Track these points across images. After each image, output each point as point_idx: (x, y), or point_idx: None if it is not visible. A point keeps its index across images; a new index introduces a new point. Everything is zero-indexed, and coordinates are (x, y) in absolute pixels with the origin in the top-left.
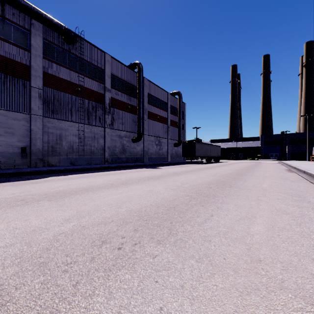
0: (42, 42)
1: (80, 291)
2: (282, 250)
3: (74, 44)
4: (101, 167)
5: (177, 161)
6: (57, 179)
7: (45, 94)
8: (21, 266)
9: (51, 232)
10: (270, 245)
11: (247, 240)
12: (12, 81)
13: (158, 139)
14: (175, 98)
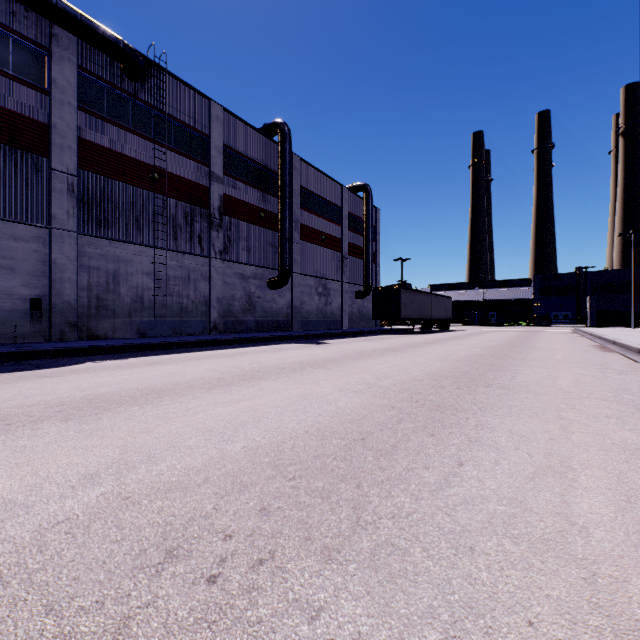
0: (76, 76)
1: None
2: None
3: (145, 81)
4: (202, 340)
5: (363, 328)
6: (101, 368)
7: (82, 186)
8: None
9: (35, 517)
10: None
11: (574, 546)
12: (10, 156)
13: (323, 283)
14: (359, 199)
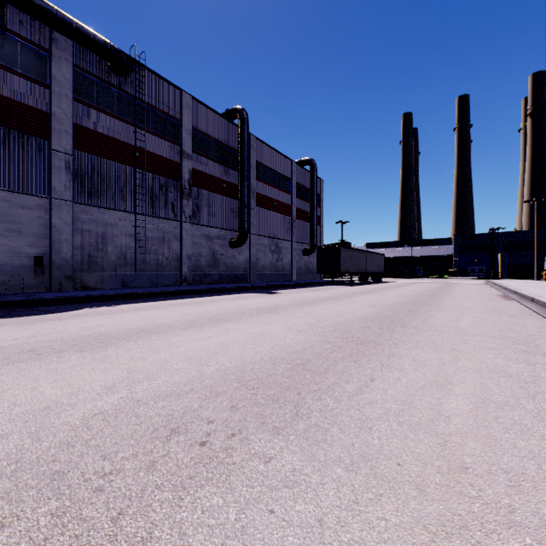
0: (71, 72)
1: (125, 532)
2: (505, 447)
3: (128, 75)
4: (176, 290)
5: (309, 280)
6: (97, 313)
7: (77, 163)
8: (16, 479)
9: (79, 411)
10: (482, 437)
11: (438, 426)
12: (19, 139)
13: (275, 242)
14: (305, 171)
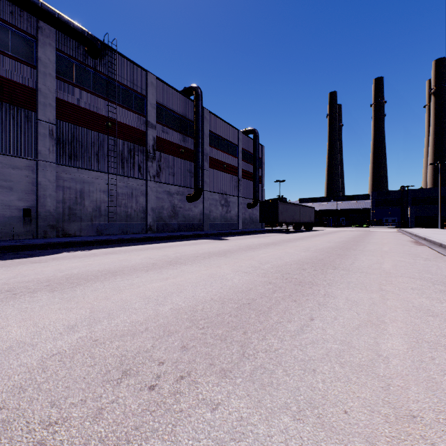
0: (54, 55)
1: None
2: None
3: (102, 58)
4: (141, 237)
5: (252, 228)
6: (73, 256)
7: (59, 131)
8: None
9: (38, 351)
10: (423, 380)
11: (379, 368)
12: (10, 111)
13: (225, 197)
14: (250, 139)
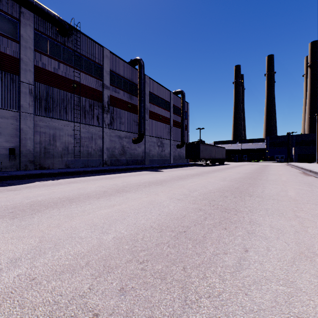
0: (33, 33)
1: None
2: None
3: (69, 36)
4: (98, 169)
5: (180, 163)
6: (42, 185)
7: (36, 90)
8: None
9: None
10: None
11: None
12: None
13: (160, 140)
14: (178, 98)
